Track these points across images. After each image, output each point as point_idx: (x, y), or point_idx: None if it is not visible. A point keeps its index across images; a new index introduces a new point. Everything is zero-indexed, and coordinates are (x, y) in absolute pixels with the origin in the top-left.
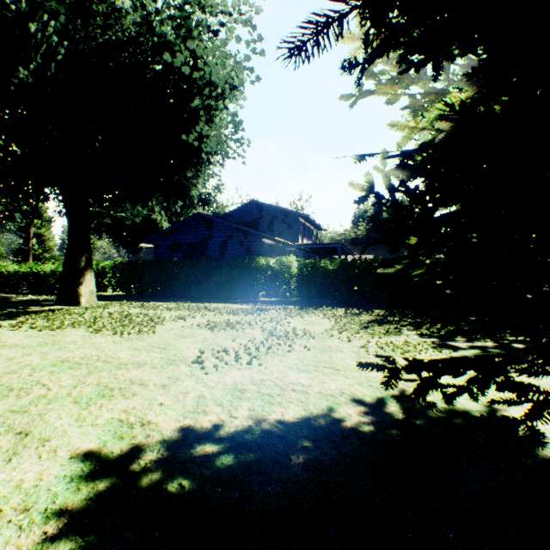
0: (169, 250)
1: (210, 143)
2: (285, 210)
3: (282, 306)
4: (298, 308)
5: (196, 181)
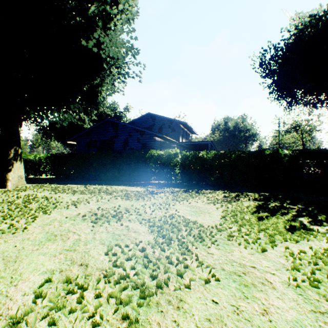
0: (87, 146)
1: (107, 49)
2: (170, 119)
3: (169, 189)
4: (183, 192)
5: (100, 89)
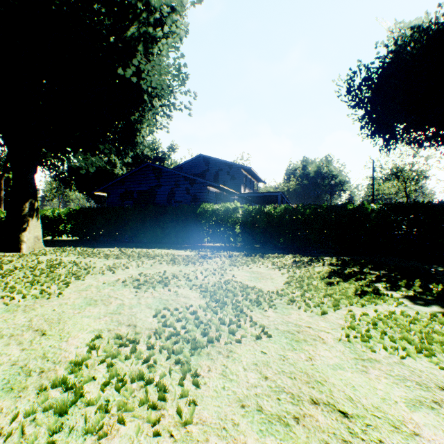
0: (121, 198)
1: (149, 79)
2: (229, 162)
3: (226, 252)
4: (243, 256)
5: (140, 126)
